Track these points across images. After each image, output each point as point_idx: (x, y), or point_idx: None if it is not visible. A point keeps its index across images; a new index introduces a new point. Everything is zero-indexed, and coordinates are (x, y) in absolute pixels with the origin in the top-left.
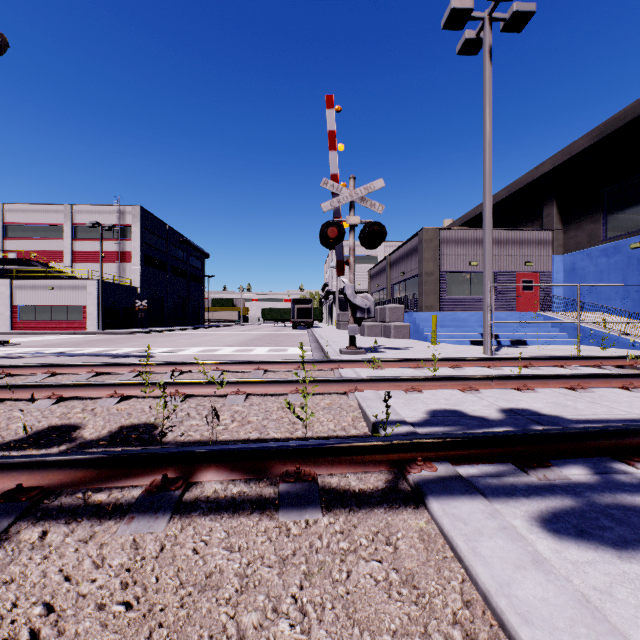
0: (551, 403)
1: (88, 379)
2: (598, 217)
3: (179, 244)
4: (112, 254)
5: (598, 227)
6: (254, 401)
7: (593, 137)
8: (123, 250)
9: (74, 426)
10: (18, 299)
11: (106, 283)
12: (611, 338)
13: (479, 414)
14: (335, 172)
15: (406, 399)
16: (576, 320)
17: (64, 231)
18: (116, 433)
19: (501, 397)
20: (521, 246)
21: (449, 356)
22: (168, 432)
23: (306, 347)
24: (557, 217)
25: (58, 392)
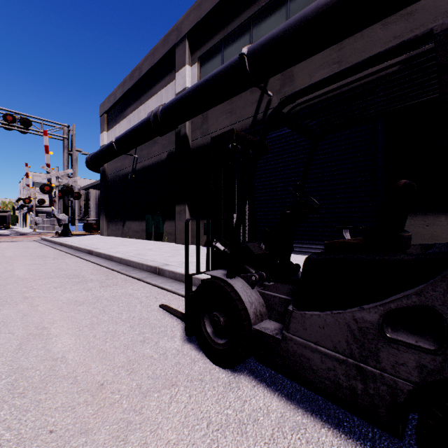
0: None
1: None
2: None
3: None
4: None
5: None
6: None
7: None
8: None
9: None
10: None
11: None
12: None
13: None
14: (29, 184)
15: None
16: None
17: None
18: None
19: None
20: None
21: None
22: None
23: None
24: None
25: None
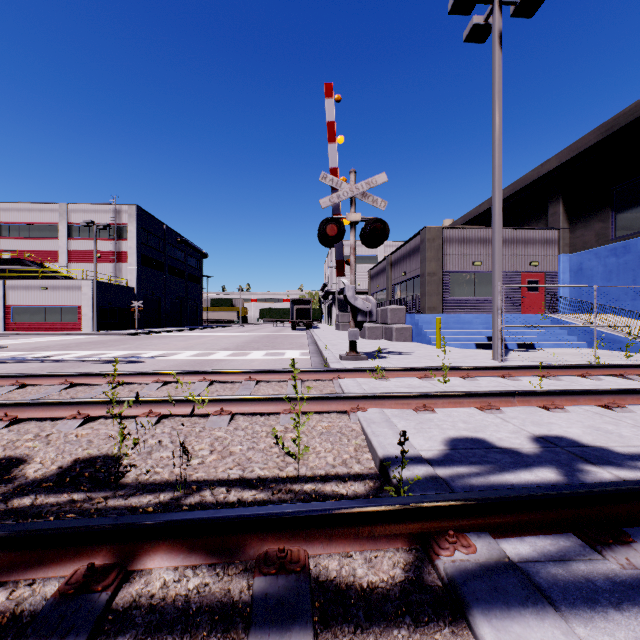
0: (589, 428)
1: (60, 392)
2: (607, 215)
3: (177, 244)
4: (108, 254)
5: (607, 226)
6: (240, 423)
7: (602, 132)
8: (119, 250)
9: (19, 459)
10: (11, 300)
11: (101, 283)
12: (624, 341)
13: (508, 445)
14: (334, 166)
15: (417, 422)
16: (586, 322)
17: (59, 230)
18: (67, 469)
19: (528, 419)
20: (526, 245)
21: (457, 362)
22: (126, 473)
23: (304, 350)
24: (563, 216)
25: (13, 412)
